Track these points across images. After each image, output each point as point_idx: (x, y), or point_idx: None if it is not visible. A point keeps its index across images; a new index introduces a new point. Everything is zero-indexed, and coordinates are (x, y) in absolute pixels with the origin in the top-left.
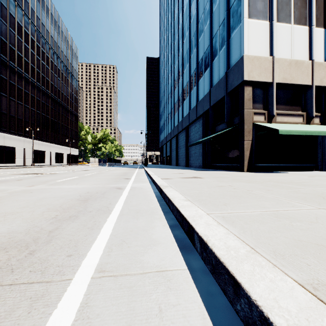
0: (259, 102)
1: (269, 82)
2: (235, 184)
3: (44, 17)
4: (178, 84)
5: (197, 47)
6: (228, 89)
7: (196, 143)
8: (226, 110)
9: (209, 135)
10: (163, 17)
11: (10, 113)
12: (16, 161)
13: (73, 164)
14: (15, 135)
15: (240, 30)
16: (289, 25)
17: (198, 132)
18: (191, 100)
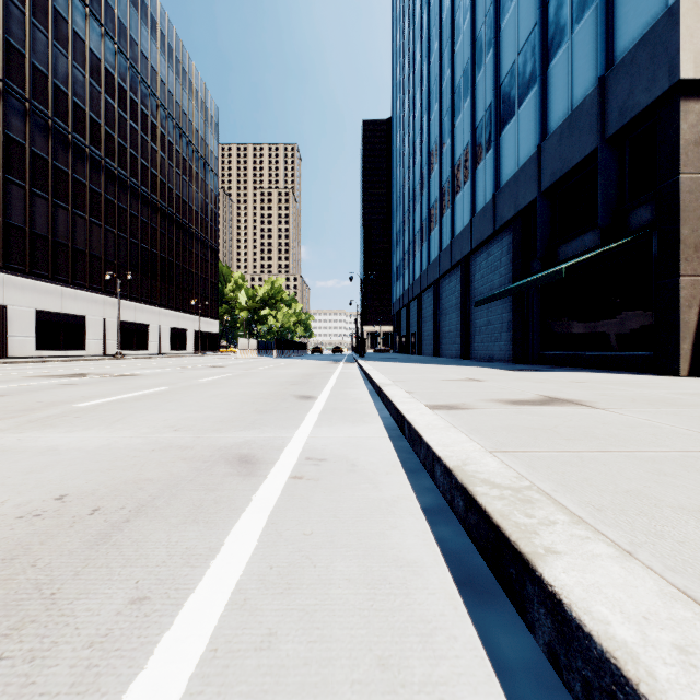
0: None
1: None
2: None
3: (146, 40)
4: (439, 159)
5: (496, 45)
6: (611, 126)
7: (502, 293)
8: (603, 190)
9: (533, 272)
10: (400, 15)
11: (76, 244)
12: (88, 345)
13: (207, 353)
14: (84, 291)
15: None
16: None
17: (498, 268)
18: (476, 189)
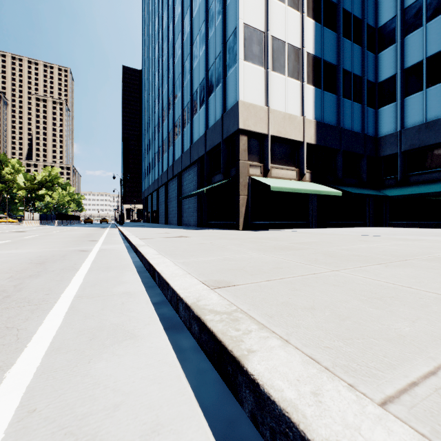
0: (255, 154)
1: (265, 133)
2: (218, 241)
3: None
4: (167, 116)
5: (191, 74)
6: (225, 135)
7: (188, 196)
8: (223, 159)
9: (204, 186)
10: (147, 18)
11: None
12: None
13: None
14: None
15: (236, 71)
16: (283, 77)
17: (192, 181)
18: (184, 140)
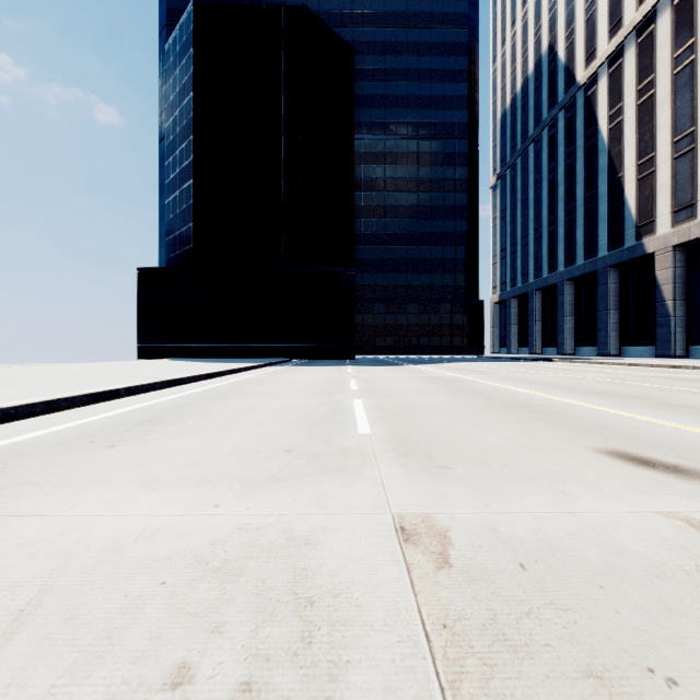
0: None
1: None
2: None
3: None
4: None
5: None
6: None
7: None
8: None
9: None
10: None
11: None
12: None
13: None
14: None
15: None
16: None
17: None
18: None
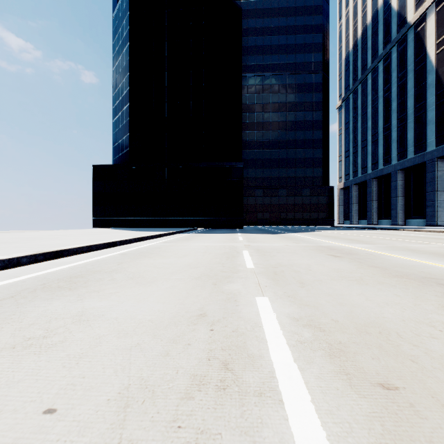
0: None
1: None
2: None
3: None
4: None
5: None
6: None
7: None
8: None
9: None
10: None
11: None
12: None
13: None
14: None
15: None
16: None
17: None
18: None
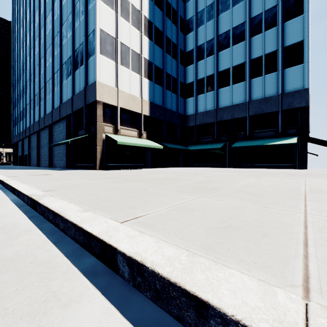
0: (109, 118)
1: (115, 105)
2: (71, 176)
3: None
4: (39, 75)
5: (61, 49)
6: (87, 102)
7: (56, 144)
8: (85, 119)
9: (72, 137)
10: None
11: None
12: None
13: None
14: None
15: (94, 60)
16: (128, 70)
17: (62, 132)
18: (54, 99)
